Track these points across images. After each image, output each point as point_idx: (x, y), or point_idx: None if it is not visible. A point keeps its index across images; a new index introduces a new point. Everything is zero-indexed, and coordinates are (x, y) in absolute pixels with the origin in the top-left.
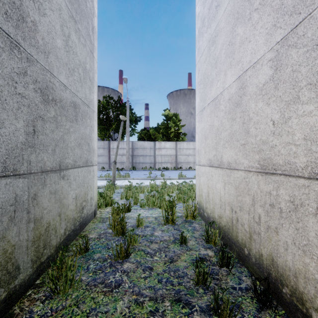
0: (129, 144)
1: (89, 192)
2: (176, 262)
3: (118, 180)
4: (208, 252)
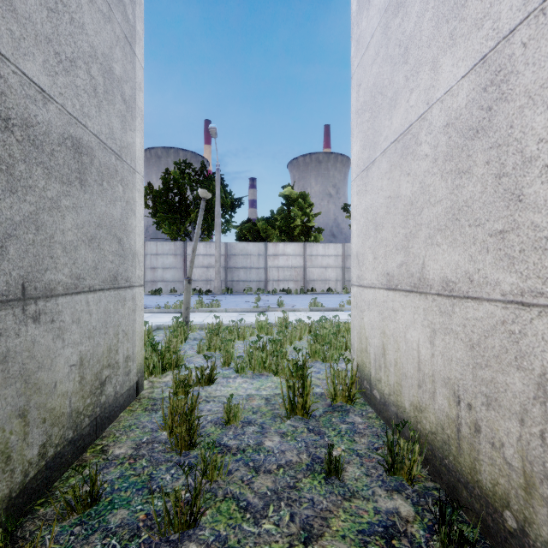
0: (220, 248)
1: (121, 344)
2: (319, 542)
3: (198, 313)
4: (398, 503)
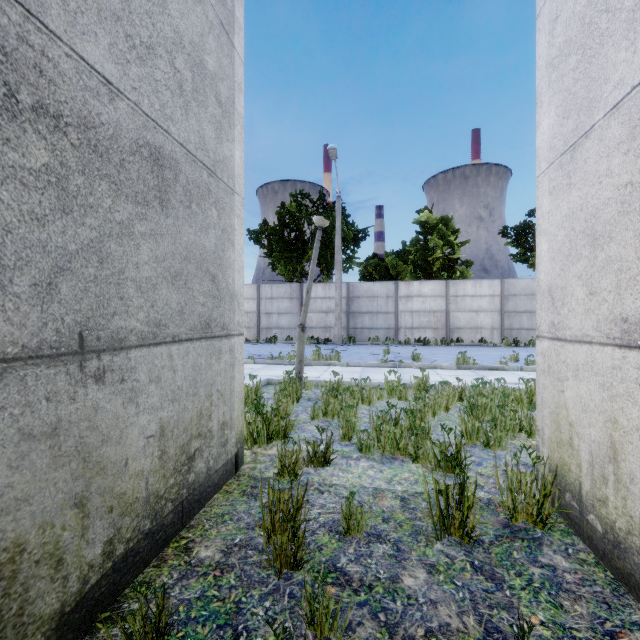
0: (341, 289)
1: (215, 408)
2: None
3: (315, 366)
4: None
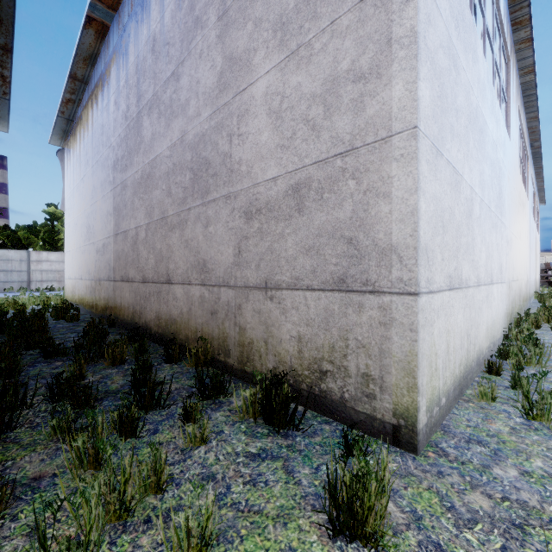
0: None
1: None
2: None
3: None
4: None
